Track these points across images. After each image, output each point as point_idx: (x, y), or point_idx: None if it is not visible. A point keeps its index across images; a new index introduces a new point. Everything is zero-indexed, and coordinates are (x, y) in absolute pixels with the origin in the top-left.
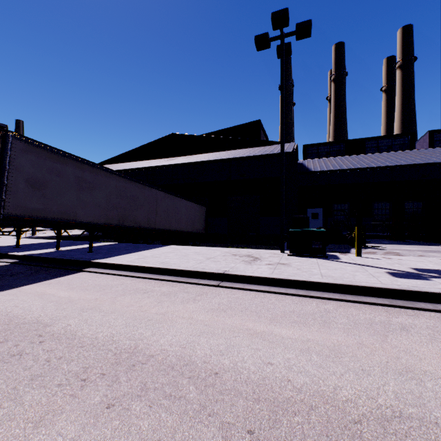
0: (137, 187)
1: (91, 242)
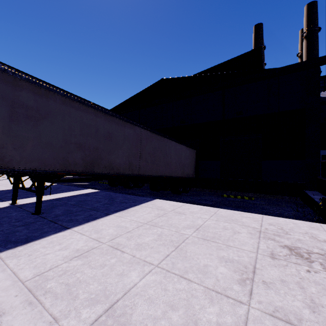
0: (114, 122)
1: (39, 198)
